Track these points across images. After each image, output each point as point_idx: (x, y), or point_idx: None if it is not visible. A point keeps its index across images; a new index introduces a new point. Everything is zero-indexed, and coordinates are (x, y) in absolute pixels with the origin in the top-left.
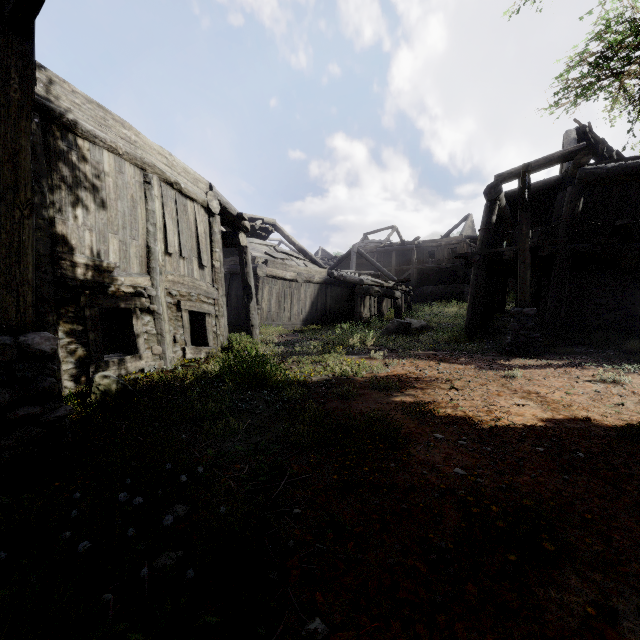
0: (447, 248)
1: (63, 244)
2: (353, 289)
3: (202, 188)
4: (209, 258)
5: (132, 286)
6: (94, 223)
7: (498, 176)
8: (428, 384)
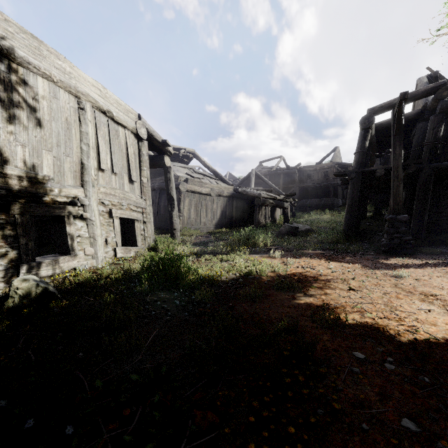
0: (321, 171)
1: None
2: (253, 201)
3: (132, 118)
4: (138, 175)
5: (66, 196)
6: (27, 139)
7: (371, 109)
8: (326, 284)
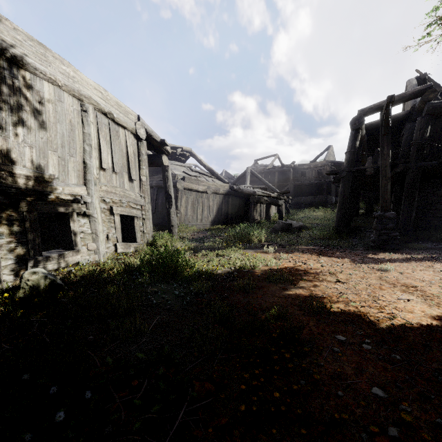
0: (315, 170)
1: (3, 157)
2: (248, 199)
3: (132, 119)
4: (137, 173)
5: (70, 194)
6: (34, 141)
7: (361, 111)
8: (315, 277)
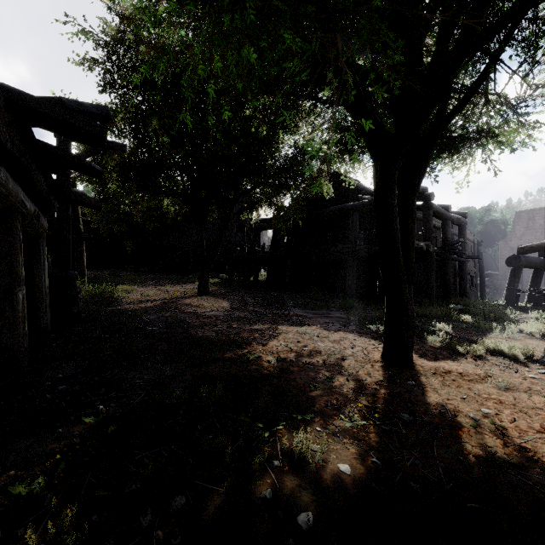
0: None
1: None
2: None
3: None
4: None
5: None
6: None
7: None
8: None
